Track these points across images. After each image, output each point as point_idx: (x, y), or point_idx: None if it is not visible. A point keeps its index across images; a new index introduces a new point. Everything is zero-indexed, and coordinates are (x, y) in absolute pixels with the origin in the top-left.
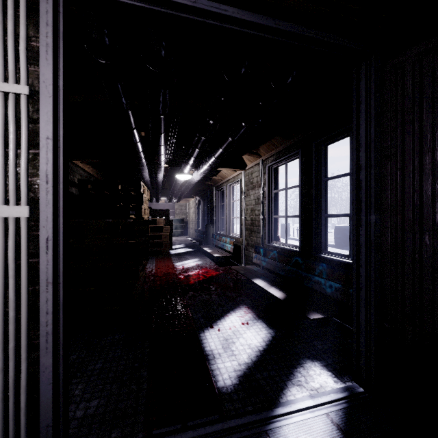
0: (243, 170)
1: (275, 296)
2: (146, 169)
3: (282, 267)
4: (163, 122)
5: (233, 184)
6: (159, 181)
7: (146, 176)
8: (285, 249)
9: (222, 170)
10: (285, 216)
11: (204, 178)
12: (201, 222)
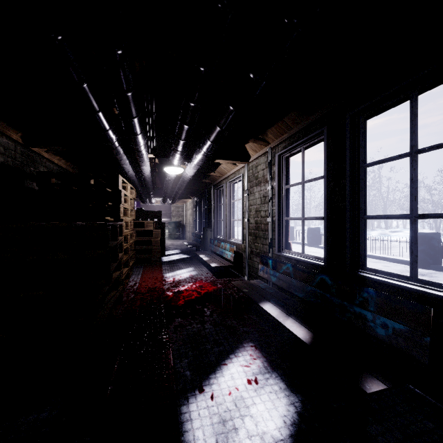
0: (246, 162)
1: (296, 336)
2: (126, 160)
3: (300, 286)
4: (122, 67)
5: (233, 181)
6: (146, 177)
7: (129, 169)
8: (302, 261)
9: (220, 164)
10: (301, 218)
11: (201, 175)
12: (198, 225)
